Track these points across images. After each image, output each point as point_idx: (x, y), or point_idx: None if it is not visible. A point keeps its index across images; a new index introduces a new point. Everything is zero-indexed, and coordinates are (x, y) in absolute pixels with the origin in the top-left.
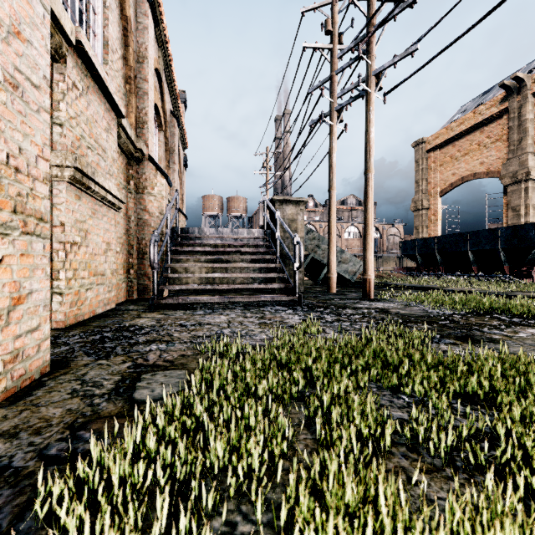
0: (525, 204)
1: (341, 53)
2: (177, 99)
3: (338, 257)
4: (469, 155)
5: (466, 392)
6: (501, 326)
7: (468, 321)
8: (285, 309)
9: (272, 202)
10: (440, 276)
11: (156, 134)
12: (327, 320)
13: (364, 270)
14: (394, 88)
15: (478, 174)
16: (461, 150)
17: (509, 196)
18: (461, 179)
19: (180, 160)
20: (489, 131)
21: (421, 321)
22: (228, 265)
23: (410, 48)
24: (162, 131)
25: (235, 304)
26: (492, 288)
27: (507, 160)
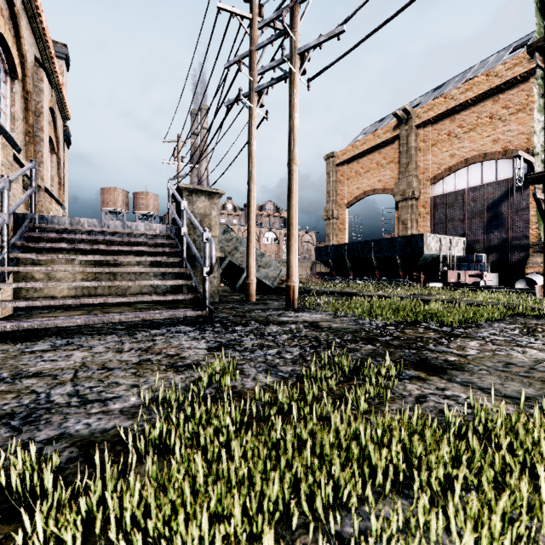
0: (411, 218)
1: (262, 23)
2: (48, 44)
3: (258, 261)
4: (370, 172)
5: (542, 541)
6: (442, 340)
7: (407, 334)
8: (189, 331)
9: (179, 191)
10: (351, 280)
11: (6, 81)
12: (246, 347)
13: (287, 275)
14: (319, 73)
15: (377, 190)
16: (364, 168)
17: (400, 211)
18: (363, 193)
19: (57, 132)
20: (385, 153)
21: (361, 339)
22: (110, 269)
23: (337, 28)
24: (18, 80)
25: (115, 326)
26: (400, 292)
27: (399, 180)
